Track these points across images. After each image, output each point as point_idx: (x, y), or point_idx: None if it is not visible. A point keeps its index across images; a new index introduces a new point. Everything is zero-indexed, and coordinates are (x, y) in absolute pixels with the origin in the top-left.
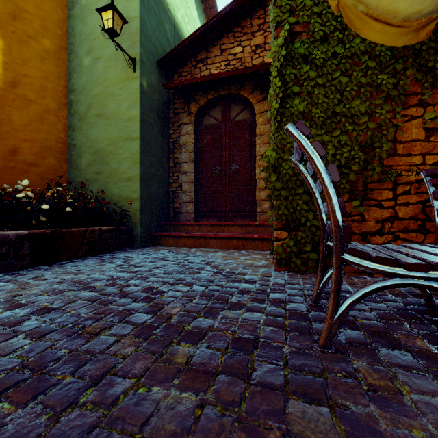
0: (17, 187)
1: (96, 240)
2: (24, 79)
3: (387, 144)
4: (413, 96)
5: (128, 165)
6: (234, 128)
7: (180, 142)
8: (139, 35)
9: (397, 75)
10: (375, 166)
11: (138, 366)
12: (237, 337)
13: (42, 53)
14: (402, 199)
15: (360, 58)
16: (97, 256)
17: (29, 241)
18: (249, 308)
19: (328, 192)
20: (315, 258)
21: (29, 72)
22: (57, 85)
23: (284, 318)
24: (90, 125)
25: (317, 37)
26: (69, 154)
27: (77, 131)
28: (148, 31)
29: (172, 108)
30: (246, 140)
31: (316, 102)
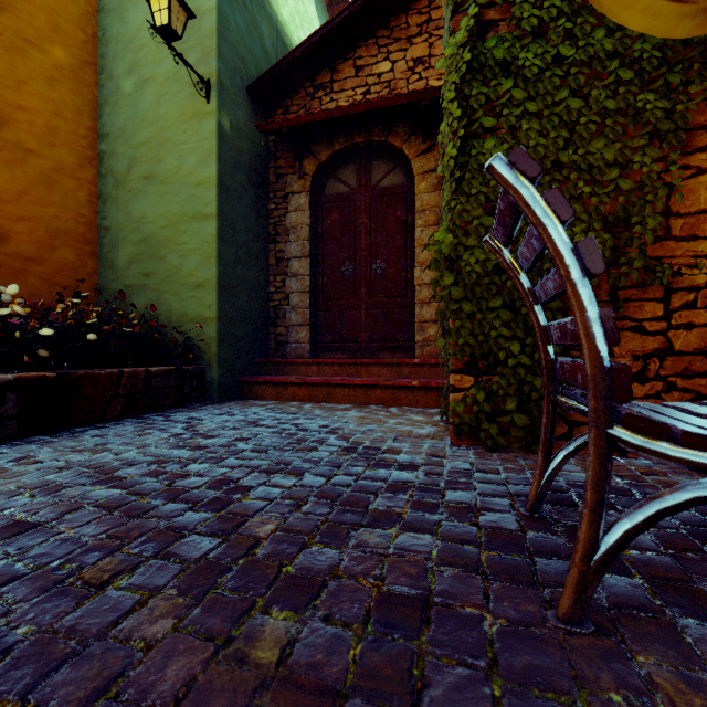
0: (1, 297)
1: (139, 390)
2: (19, 114)
3: (655, 219)
4: (701, 131)
5: (197, 262)
6: (378, 200)
7: (286, 224)
8: (217, 41)
9: (673, 95)
10: (632, 258)
11: (173, 673)
12: (387, 594)
13: (51, 70)
14: (680, 317)
15: (604, 65)
16: (141, 417)
17: (16, 392)
18: (408, 523)
19: (578, 296)
20: (523, 423)
21: (28, 102)
22: (78, 125)
23: (477, 547)
24: (134, 194)
25: (526, 28)
26: (98, 243)
27: (112, 205)
28: (231, 34)
29: (274, 167)
30: (397, 220)
31: (525, 146)
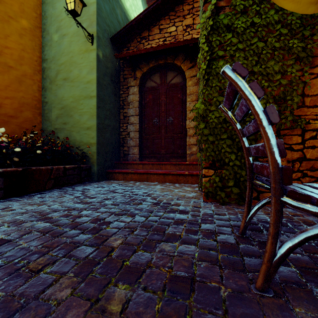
0: None
1: (60, 176)
2: (6, 50)
3: (297, 97)
4: None
5: (87, 118)
6: (169, 89)
7: (128, 100)
8: (96, 17)
9: (305, 40)
10: (287, 116)
11: (69, 317)
12: (174, 276)
13: (21, 30)
14: (309, 143)
15: (274, 26)
16: (61, 188)
17: (3, 177)
18: (184, 240)
19: (266, 133)
20: (236, 192)
21: (10, 44)
22: (33, 55)
23: (216, 251)
24: (58, 87)
25: (238, 9)
26: (42, 109)
27: (48, 91)
28: (103, 14)
29: (122, 74)
30: (178, 99)
31: None
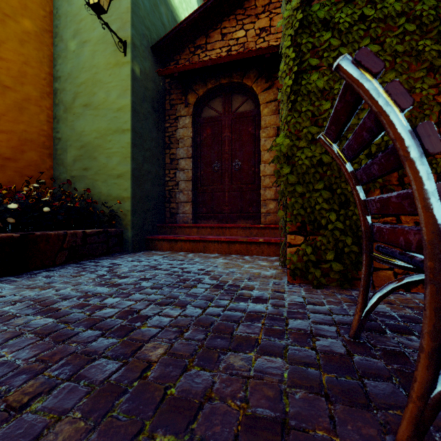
0: None
1: (78, 245)
2: (0, 63)
3: None
4: None
5: (118, 161)
6: (236, 120)
7: (177, 136)
8: (131, 15)
9: None
10: None
11: None
12: (252, 417)
13: (22, 34)
14: None
15: (395, 21)
16: (79, 263)
17: None
18: (263, 347)
19: (417, 172)
20: (338, 269)
21: (6, 55)
22: (40, 71)
23: (318, 369)
24: (76, 116)
25: None
26: (53, 148)
27: (62, 123)
28: (140, 11)
29: (168, 99)
30: (249, 134)
31: (339, 78)
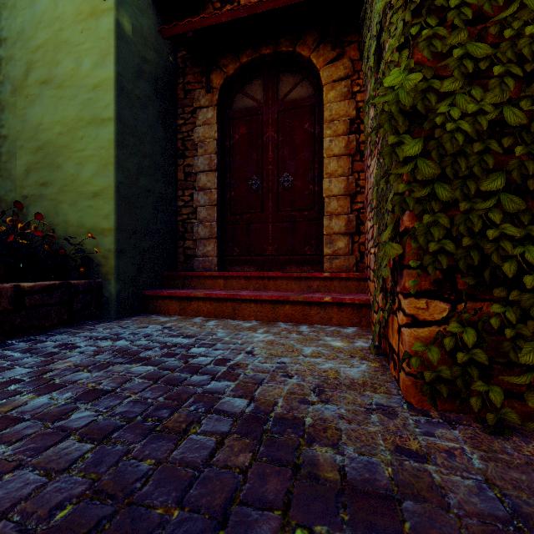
0: None
1: (4, 310)
2: None
3: None
4: None
5: (94, 170)
6: (285, 113)
7: (194, 138)
8: None
9: None
10: None
11: None
12: None
13: None
14: None
15: None
16: (2, 344)
17: None
18: None
19: None
20: None
21: None
22: None
23: None
24: (31, 100)
25: None
26: None
27: (9, 112)
28: None
29: (182, 82)
30: (305, 133)
31: None
